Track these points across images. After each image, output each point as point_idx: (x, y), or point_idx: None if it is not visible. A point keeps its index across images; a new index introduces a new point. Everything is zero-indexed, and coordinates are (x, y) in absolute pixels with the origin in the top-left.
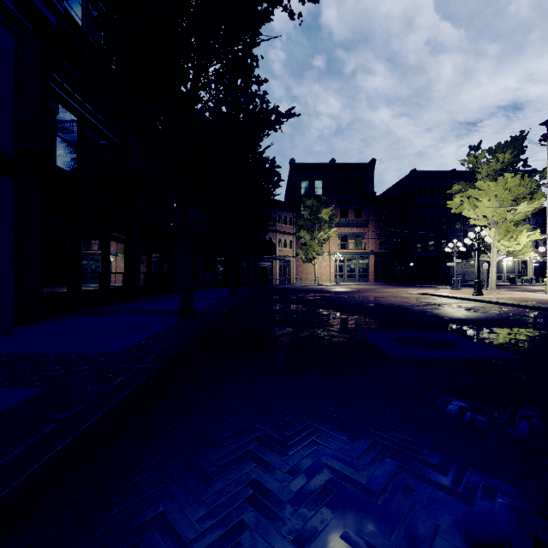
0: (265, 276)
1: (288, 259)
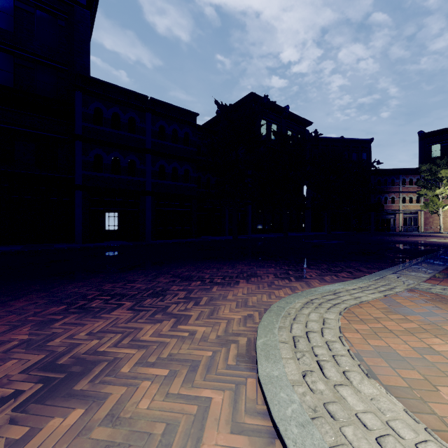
0: (389, 226)
1: (414, 212)
